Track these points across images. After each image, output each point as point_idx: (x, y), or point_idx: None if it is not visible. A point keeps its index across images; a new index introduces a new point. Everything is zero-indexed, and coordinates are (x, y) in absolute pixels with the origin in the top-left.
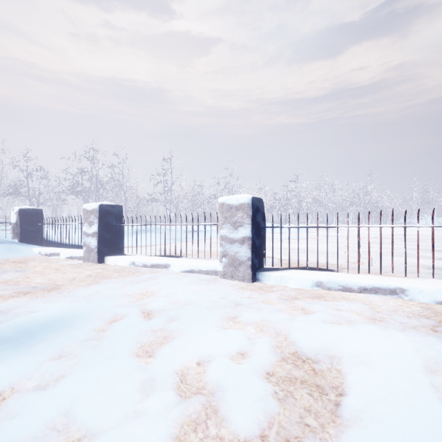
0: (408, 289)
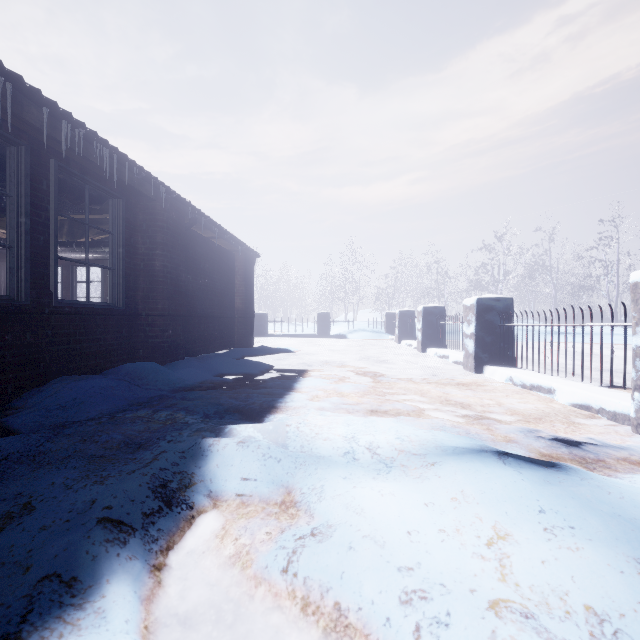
0: (449, 356)
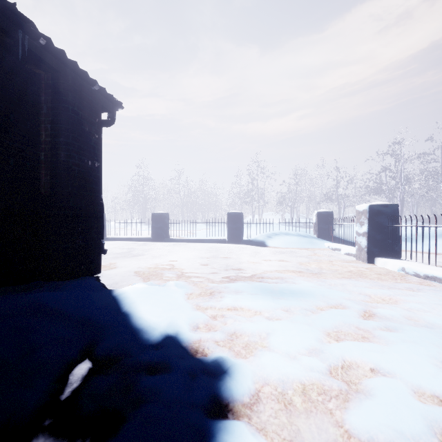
0: None
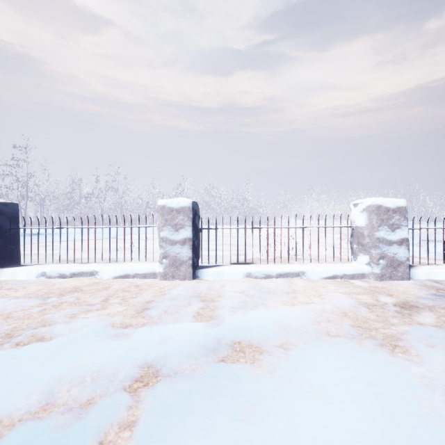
0: (100, 271)
